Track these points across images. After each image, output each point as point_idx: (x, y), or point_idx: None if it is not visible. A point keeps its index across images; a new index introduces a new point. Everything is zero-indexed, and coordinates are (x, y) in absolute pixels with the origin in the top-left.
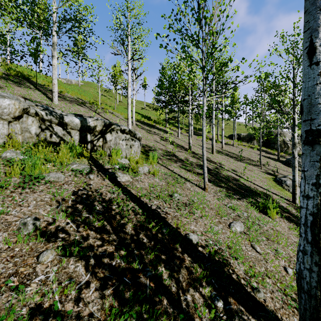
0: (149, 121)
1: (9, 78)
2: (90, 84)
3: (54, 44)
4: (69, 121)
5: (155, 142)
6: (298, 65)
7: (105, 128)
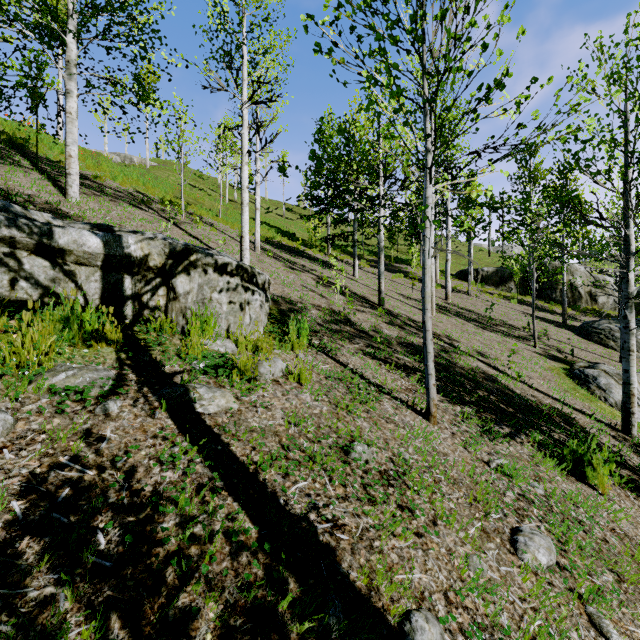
0: (292, 241)
1: None
2: (170, 164)
3: (71, 65)
4: (70, 243)
5: (304, 289)
6: None
7: (172, 262)
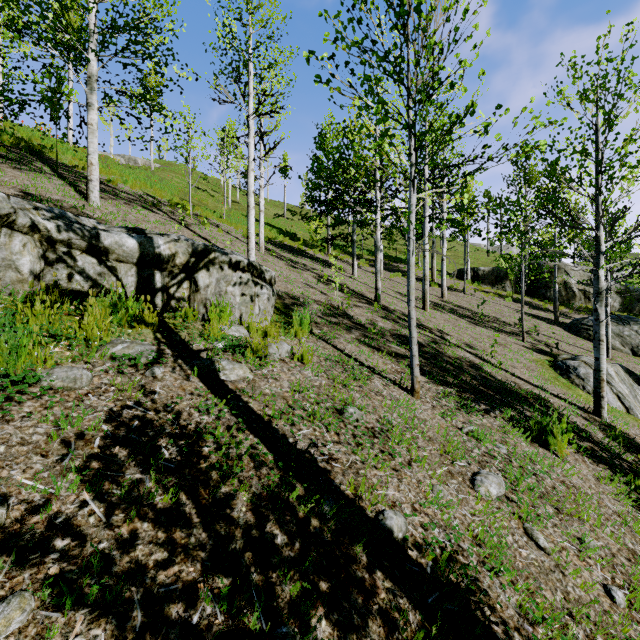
0: (293, 241)
1: None
2: (173, 166)
3: (92, 80)
4: (113, 244)
5: (305, 286)
6: (608, 126)
7: (194, 259)
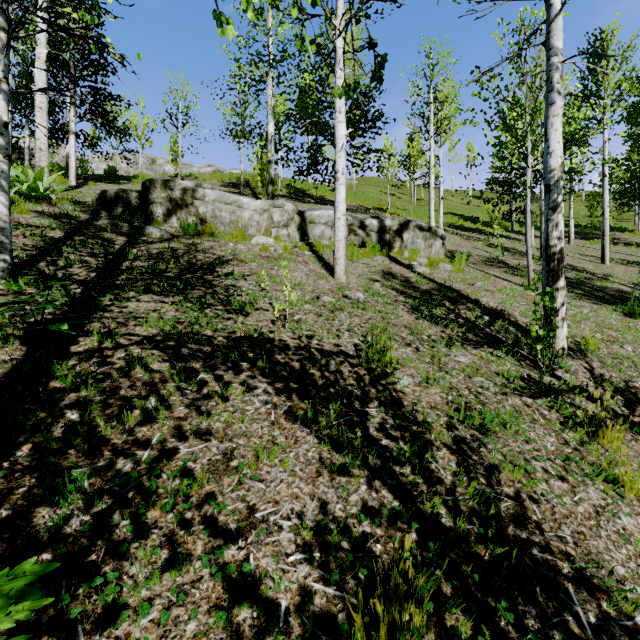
0: (474, 224)
1: (292, 196)
2: (367, 180)
3: None
4: (369, 224)
5: (473, 249)
6: None
7: (401, 227)
